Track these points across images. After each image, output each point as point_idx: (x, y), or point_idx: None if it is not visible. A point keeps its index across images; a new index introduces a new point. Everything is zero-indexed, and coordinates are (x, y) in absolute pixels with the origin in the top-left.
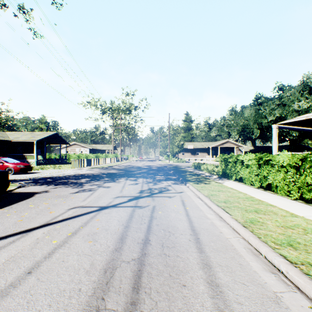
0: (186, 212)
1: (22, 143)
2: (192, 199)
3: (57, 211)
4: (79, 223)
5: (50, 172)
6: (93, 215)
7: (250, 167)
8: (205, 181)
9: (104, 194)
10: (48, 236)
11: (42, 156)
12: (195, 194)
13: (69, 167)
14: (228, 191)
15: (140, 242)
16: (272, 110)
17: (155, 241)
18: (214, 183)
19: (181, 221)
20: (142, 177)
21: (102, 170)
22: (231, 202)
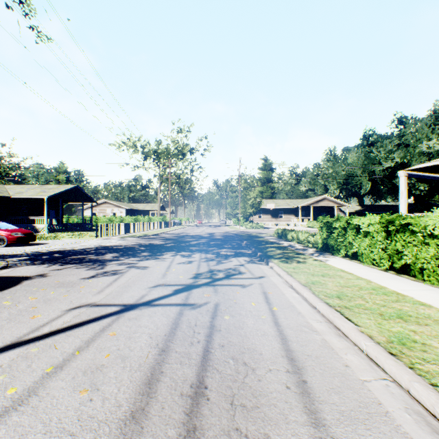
0: (274, 317)
1: (27, 201)
2: (281, 289)
3: (46, 315)
4: (76, 342)
5: (63, 243)
6: (106, 324)
7: (371, 237)
8: (297, 257)
9: (135, 280)
10: (5, 374)
11: (57, 220)
12: (284, 281)
13: (93, 236)
14: (338, 275)
15: (185, 393)
16: (389, 153)
17: (217, 389)
18: (312, 261)
19: (265, 336)
20: (199, 251)
21: (140, 241)
22: (349, 296)
